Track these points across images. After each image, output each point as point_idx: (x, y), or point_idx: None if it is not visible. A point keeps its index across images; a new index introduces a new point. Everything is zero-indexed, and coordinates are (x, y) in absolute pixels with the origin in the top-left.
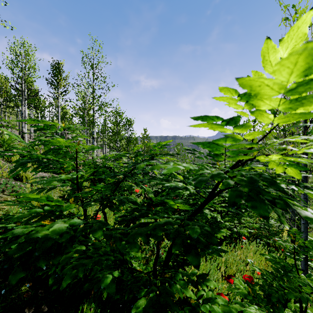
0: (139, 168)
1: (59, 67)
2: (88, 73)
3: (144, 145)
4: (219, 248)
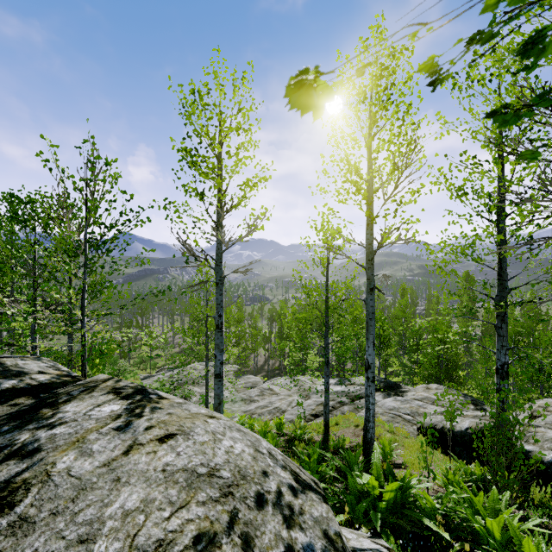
0: None
1: None
2: None
3: None
4: None
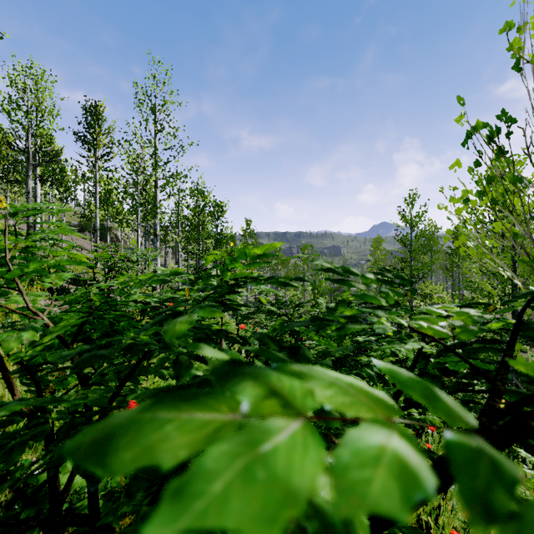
0: (167, 336)
1: (98, 112)
2: (147, 121)
3: None
4: (410, 528)
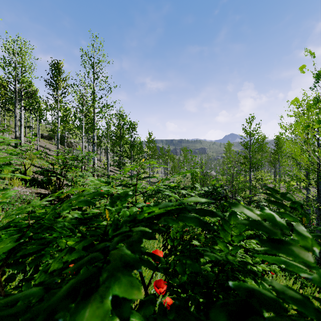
0: None
1: (59, 67)
2: (88, 72)
3: (149, 149)
4: None
